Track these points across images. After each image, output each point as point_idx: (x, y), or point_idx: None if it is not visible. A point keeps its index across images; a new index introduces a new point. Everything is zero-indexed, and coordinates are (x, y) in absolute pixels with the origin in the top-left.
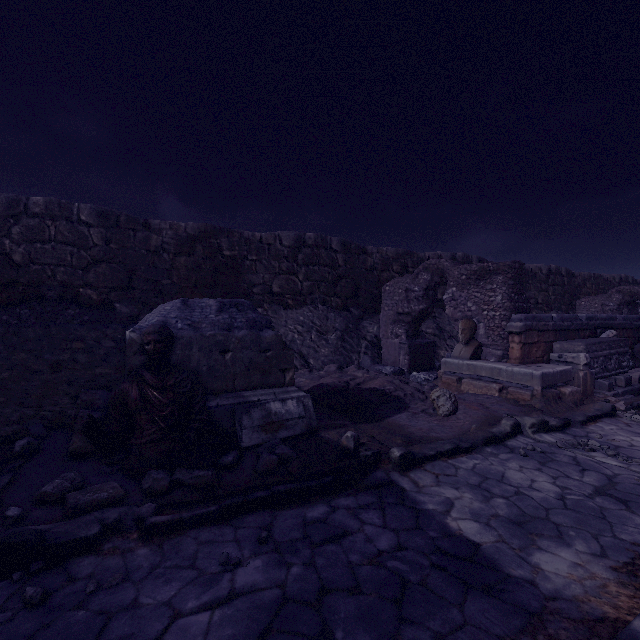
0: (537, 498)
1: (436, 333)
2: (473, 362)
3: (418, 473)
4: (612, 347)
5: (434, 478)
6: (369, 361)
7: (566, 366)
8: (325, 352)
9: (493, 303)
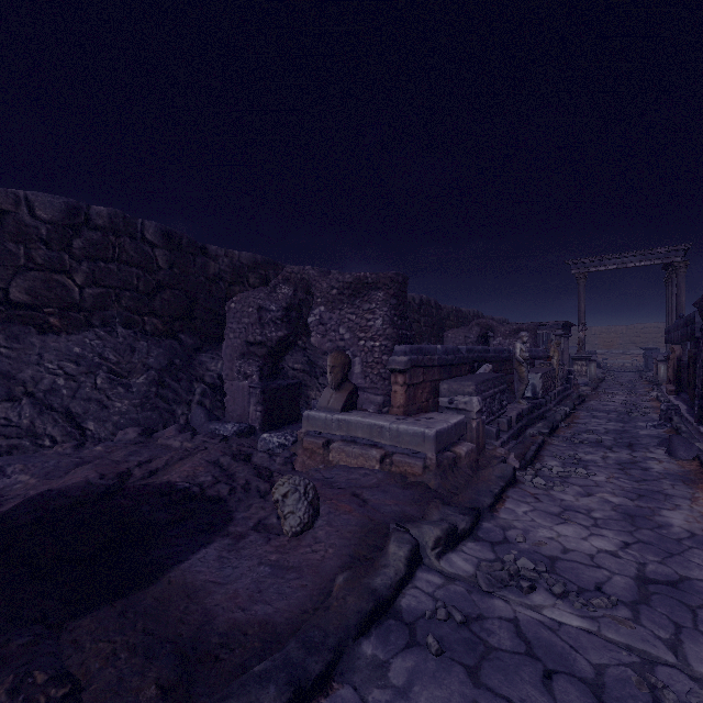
0: None
1: (306, 369)
2: (346, 417)
3: None
4: (496, 385)
5: None
6: (203, 416)
7: (459, 415)
8: (122, 407)
9: (372, 329)
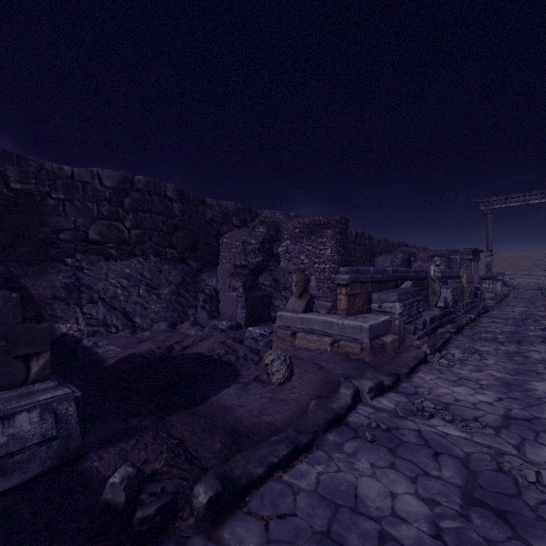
0: (410, 544)
1: (272, 285)
2: (306, 315)
3: (237, 525)
4: (414, 296)
5: (262, 532)
6: (206, 316)
7: (386, 316)
8: (156, 308)
9: (323, 256)
